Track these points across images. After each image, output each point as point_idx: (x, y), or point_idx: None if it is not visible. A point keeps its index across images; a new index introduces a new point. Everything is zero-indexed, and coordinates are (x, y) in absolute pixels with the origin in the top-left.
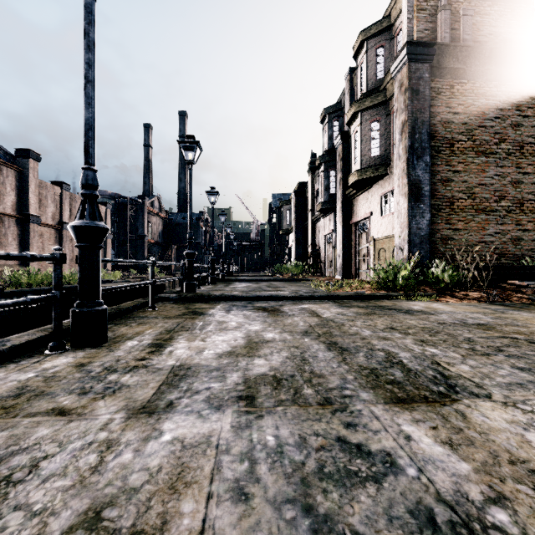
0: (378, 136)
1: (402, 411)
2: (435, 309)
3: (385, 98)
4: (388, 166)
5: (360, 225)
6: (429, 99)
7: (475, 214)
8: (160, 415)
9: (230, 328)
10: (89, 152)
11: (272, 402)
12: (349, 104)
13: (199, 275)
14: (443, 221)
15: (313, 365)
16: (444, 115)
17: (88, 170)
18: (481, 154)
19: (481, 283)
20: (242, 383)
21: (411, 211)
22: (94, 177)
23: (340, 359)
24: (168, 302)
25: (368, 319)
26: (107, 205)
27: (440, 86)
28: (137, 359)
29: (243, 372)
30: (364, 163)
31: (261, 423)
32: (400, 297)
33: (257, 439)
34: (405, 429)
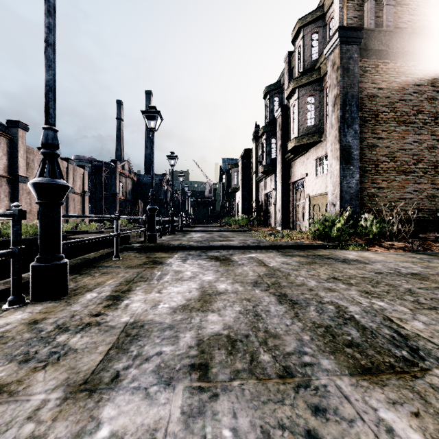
0: (313, 109)
1: (372, 387)
2: (368, 258)
3: (319, 76)
4: (321, 134)
5: (297, 184)
6: (357, 76)
7: (396, 175)
8: (102, 393)
9: (185, 279)
10: (49, 112)
11: (227, 373)
12: (287, 83)
13: (160, 227)
14: (369, 181)
15: (267, 322)
16: (370, 90)
17: (48, 130)
18: (402, 123)
19: (404, 234)
20: (195, 346)
21: (342, 172)
22: (55, 137)
23: (292, 314)
24: (132, 251)
25: (310, 269)
26: (85, 167)
27: (366, 65)
28: (92, 314)
29: (197, 331)
30: (301, 131)
31: (215, 407)
32: (335, 246)
33: (212, 435)
34: (384, 416)
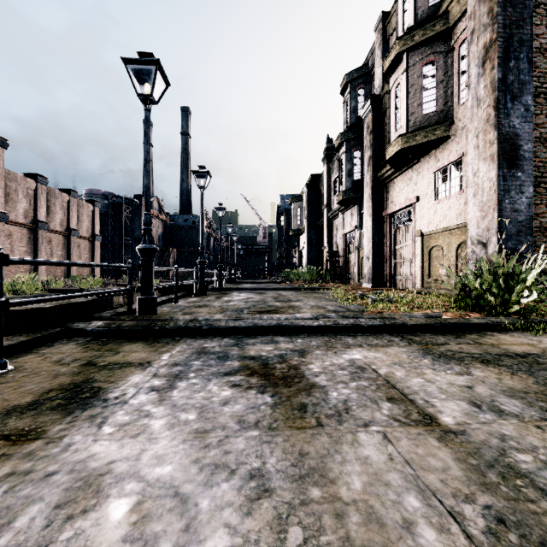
0: (433, 85)
1: None
2: None
3: (446, 25)
4: (449, 126)
5: (397, 217)
6: (530, 6)
7: None
8: None
9: None
10: None
11: None
12: (380, 61)
13: (175, 283)
14: (543, 202)
15: None
16: (545, 39)
17: None
18: None
19: None
20: None
21: (503, 183)
22: None
23: None
24: (80, 338)
25: None
26: (95, 203)
27: None
28: None
29: None
30: (412, 124)
31: None
32: (518, 326)
33: None
34: None
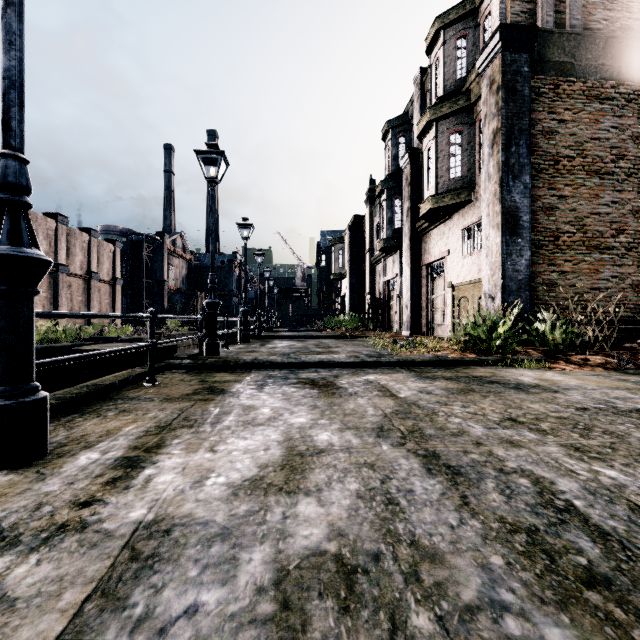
0: (459, 152)
1: None
2: (554, 383)
3: (469, 102)
4: (472, 191)
5: (434, 267)
6: (529, 101)
7: (586, 252)
8: None
9: (260, 422)
10: (9, 127)
11: None
12: (418, 115)
13: (226, 331)
14: (545, 262)
15: (412, 519)
16: (546, 123)
17: (7, 159)
18: (594, 174)
19: (603, 344)
20: (271, 586)
21: (506, 248)
22: (21, 171)
23: (457, 498)
24: (178, 370)
25: (468, 402)
26: (116, 243)
27: (541, 85)
28: (77, 501)
29: (275, 544)
30: (441, 187)
31: None
32: (497, 362)
33: None
34: None
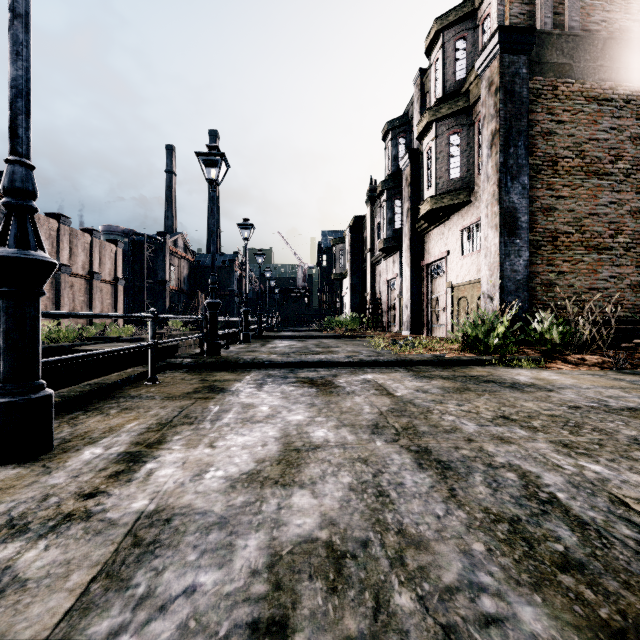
0: (458, 153)
1: None
2: (550, 382)
3: (468, 103)
4: (471, 191)
5: (433, 267)
6: (527, 102)
7: (584, 253)
8: None
9: (258, 419)
10: (16, 134)
11: None
12: (418, 116)
13: (227, 331)
14: (544, 262)
15: (401, 510)
16: (545, 124)
17: (15, 165)
18: (593, 175)
19: (600, 343)
20: (265, 569)
21: (504, 249)
22: (27, 177)
23: (445, 490)
24: (179, 370)
25: (463, 400)
26: (118, 243)
27: (539, 86)
28: (82, 493)
29: (270, 532)
30: (441, 187)
31: None
32: (494, 362)
33: None
34: None
